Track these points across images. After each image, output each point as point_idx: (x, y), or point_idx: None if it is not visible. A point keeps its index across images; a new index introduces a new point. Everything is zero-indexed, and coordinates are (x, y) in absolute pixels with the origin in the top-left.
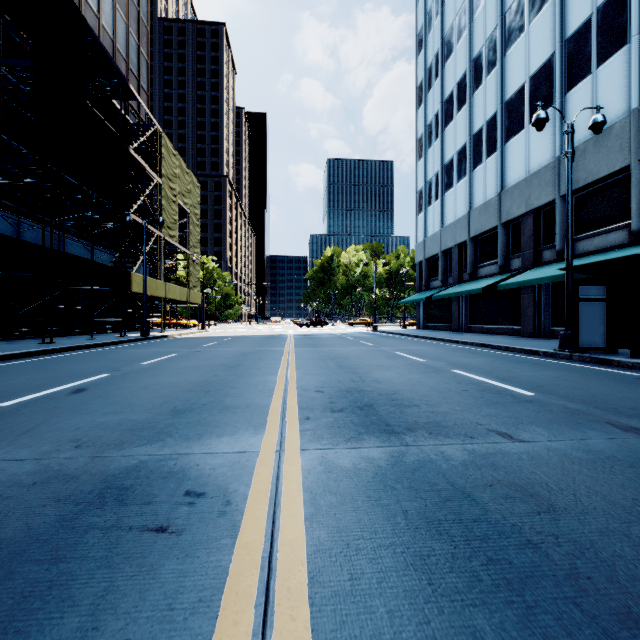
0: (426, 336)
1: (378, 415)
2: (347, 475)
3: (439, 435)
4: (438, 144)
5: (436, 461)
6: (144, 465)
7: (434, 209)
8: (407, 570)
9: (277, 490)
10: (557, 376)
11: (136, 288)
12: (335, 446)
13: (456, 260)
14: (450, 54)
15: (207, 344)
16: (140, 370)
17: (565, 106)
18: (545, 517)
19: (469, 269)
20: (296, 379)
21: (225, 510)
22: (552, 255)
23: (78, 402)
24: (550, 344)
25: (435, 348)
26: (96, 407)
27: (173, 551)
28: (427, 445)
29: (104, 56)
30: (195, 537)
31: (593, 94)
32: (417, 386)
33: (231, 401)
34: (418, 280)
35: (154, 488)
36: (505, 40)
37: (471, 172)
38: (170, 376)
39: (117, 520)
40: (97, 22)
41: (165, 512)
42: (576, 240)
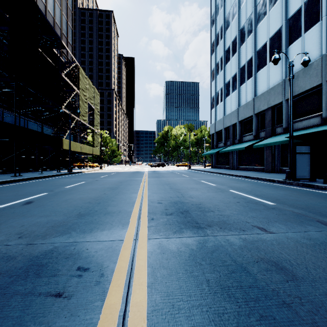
0: (216, 172)
1: (191, 217)
2: (173, 255)
3: (225, 229)
4: (222, 73)
5: (224, 246)
6: (56, 249)
7: (220, 106)
8: (210, 325)
9: (132, 266)
10: (286, 194)
11: (65, 147)
12: (167, 236)
13: (231, 133)
14: (228, 27)
15: (102, 176)
16: (64, 191)
17: (288, 53)
18: (291, 284)
19: (238, 137)
20: (147, 196)
21: (99, 280)
22: (281, 130)
23: (26, 209)
24: (280, 176)
25: (221, 178)
26: (36, 212)
27: (63, 311)
28: (219, 235)
29: (48, 25)
30: (79, 300)
31: (302, 47)
32: (212, 199)
33: (111, 209)
34: (212, 143)
35: (59, 265)
36: (256, 19)
37: (239, 87)
38: (80, 194)
39: (32, 288)
40: (45, 8)
41: (63, 282)
42: (293, 122)
